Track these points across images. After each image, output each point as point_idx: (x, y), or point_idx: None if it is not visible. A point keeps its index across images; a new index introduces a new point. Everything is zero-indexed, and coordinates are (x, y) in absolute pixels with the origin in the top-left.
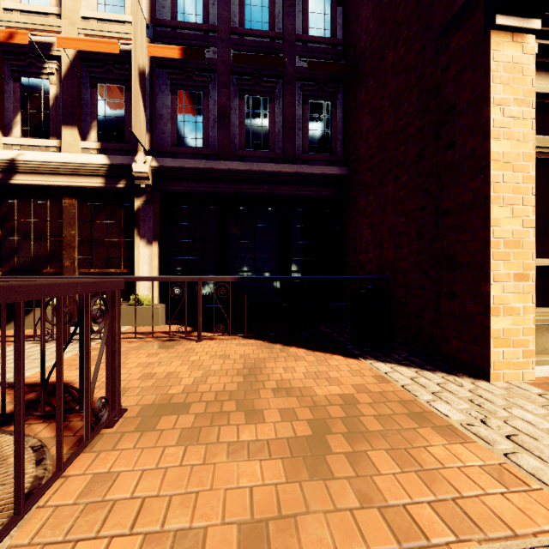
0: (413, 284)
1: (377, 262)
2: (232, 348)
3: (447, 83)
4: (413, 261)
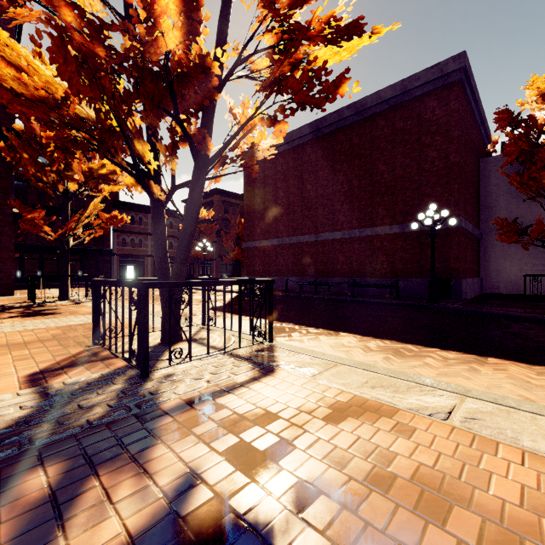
0: None
1: None
2: None
3: None
4: None
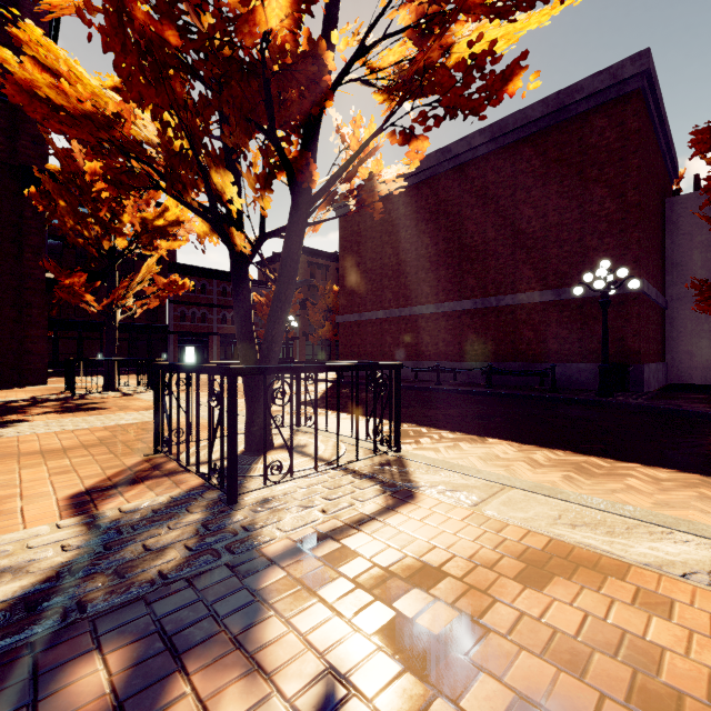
0: None
1: None
2: None
3: (28, 294)
4: None
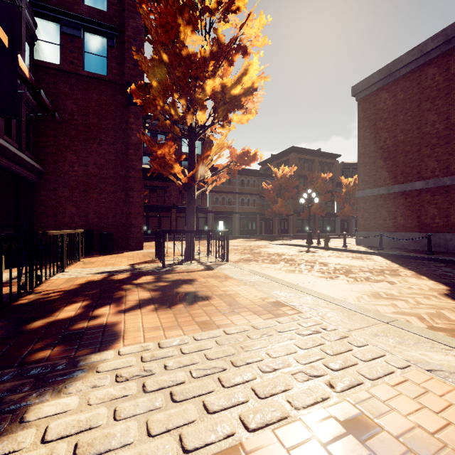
0: (111, 231)
1: (84, 223)
2: (99, 259)
3: (131, 181)
4: (111, 224)
